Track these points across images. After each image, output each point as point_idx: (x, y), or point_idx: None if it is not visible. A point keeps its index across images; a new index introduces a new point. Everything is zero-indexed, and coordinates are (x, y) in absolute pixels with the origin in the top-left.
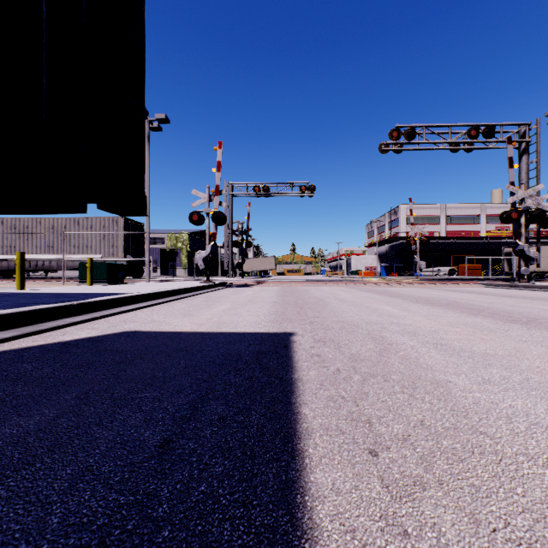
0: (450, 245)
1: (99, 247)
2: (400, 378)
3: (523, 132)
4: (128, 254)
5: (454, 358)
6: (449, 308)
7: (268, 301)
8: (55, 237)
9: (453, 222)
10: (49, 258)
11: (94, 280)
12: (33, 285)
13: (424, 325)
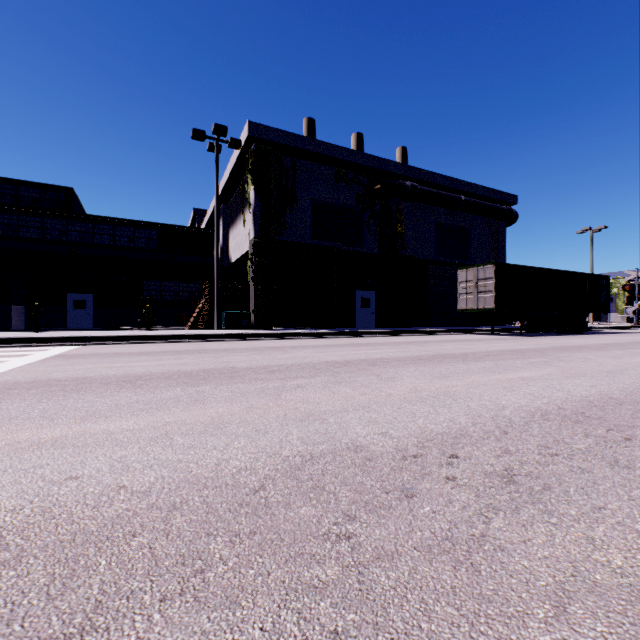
0: None
1: None
2: None
3: None
4: None
5: None
6: None
7: None
8: None
9: None
10: None
11: None
12: None
13: None
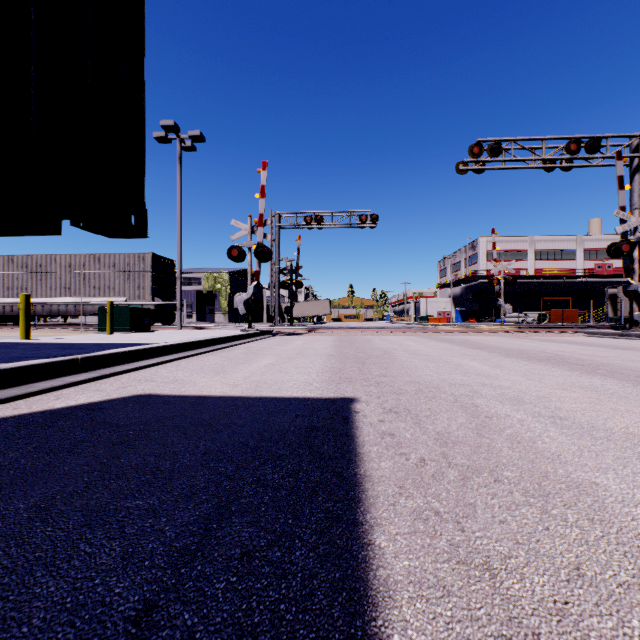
0: (540, 285)
1: (123, 289)
2: (517, 477)
3: (636, 145)
4: (157, 297)
5: (586, 441)
6: (553, 364)
7: (321, 354)
8: (72, 277)
9: (543, 257)
10: (65, 301)
11: (115, 327)
12: (47, 333)
13: (527, 388)
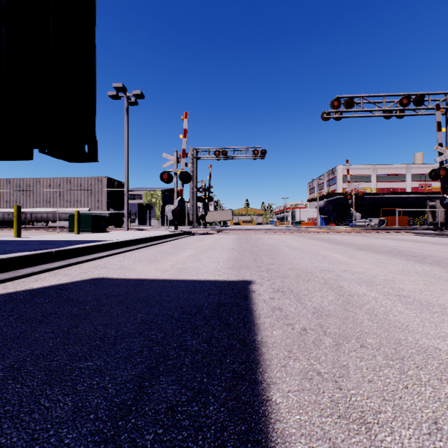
0: (380, 199)
1: (87, 202)
2: (378, 343)
3: None
4: (111, 208)
5: (426, 314)
6: (393, 255)
7: (227, 248)
8: (51, 194)
9: (382, 180)
10: (46, 211)
11: (81, 229)
12: (33, 233)
13: (377, 274)
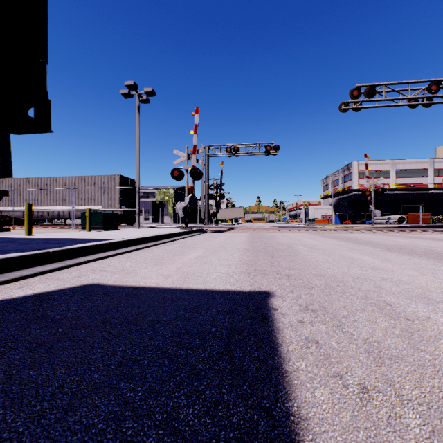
0: (399, 196)
1: (100, 200)
2: None
3: None
4: (123, 205)
5: None
6: (434, 259)
7: (239, 248)
8: (67, 192)
9: (402, 175)
10: (62, 208)
11: (93, 227)
12: (49, 230)
13: (428, 284)
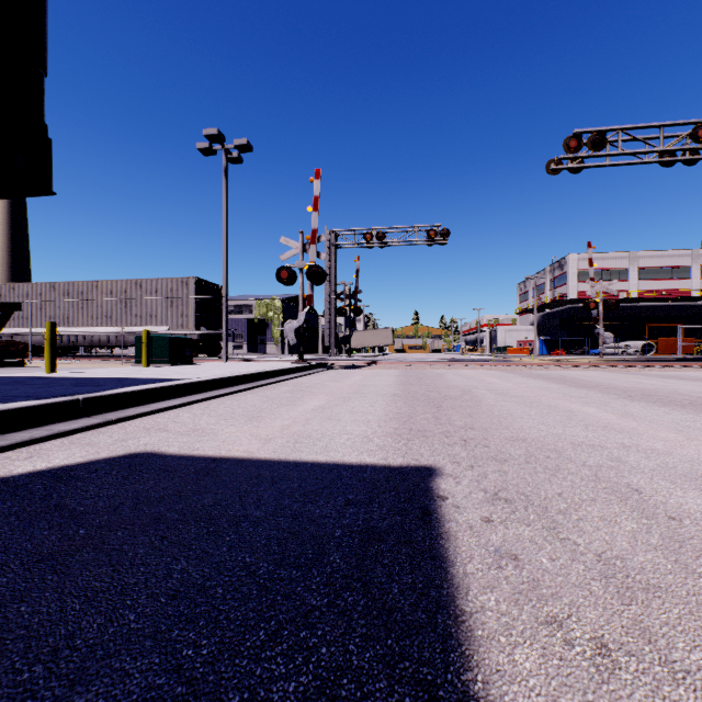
0: (644, 310)
1: (166, 317)
2: None
3: None
4: (201, 326)
5: None
6: None
7: (384, 393)
8: (113, 305)
9: (648, 277)
10: (106, 331)
11: (153, 359)
12: (86, 365)
13: (700, 456)
